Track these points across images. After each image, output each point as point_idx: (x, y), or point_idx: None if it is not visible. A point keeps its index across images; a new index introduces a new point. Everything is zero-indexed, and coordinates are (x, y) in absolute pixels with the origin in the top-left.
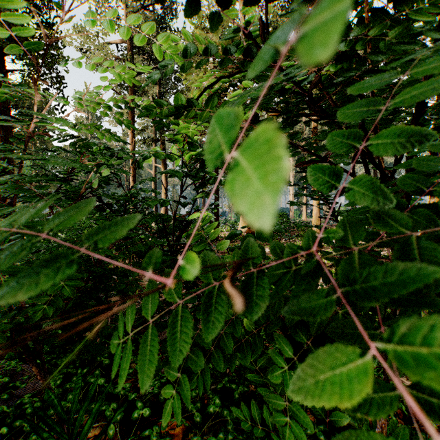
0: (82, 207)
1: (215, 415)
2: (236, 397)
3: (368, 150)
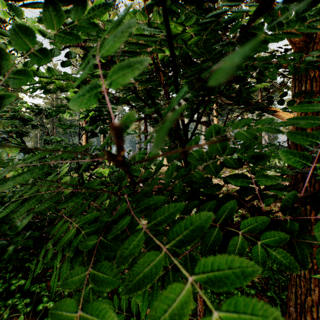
0: None
1: None
2: (119, 291)
3: (158, 111)
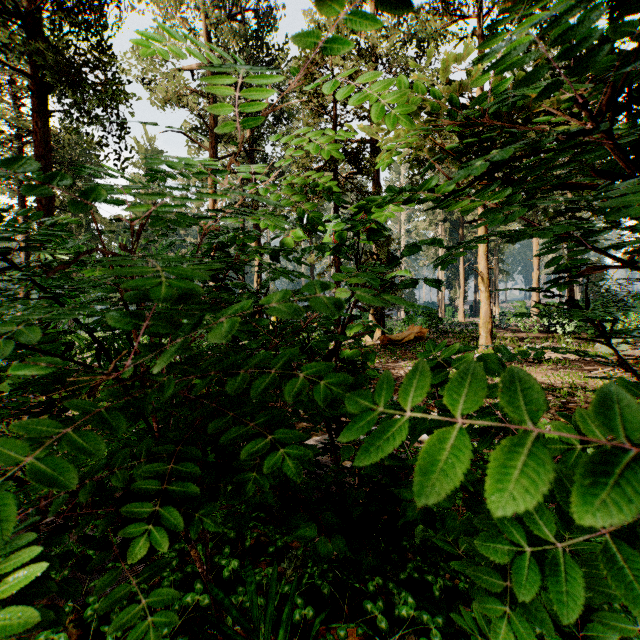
0: (617, 411)
1: (400, 618)
2: (436, 595)
3: None
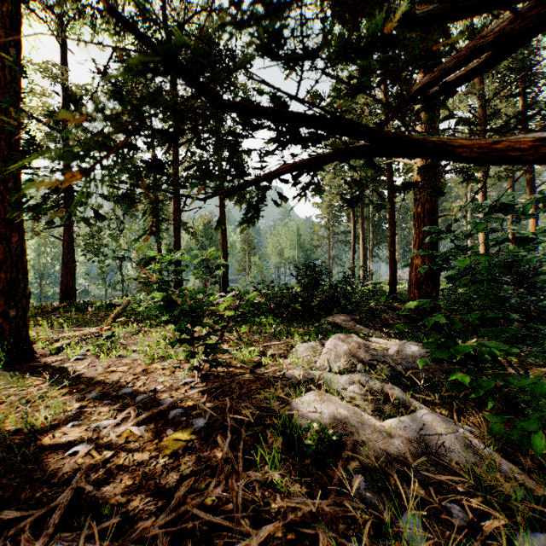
0: None
1: None
2: None
3: None
